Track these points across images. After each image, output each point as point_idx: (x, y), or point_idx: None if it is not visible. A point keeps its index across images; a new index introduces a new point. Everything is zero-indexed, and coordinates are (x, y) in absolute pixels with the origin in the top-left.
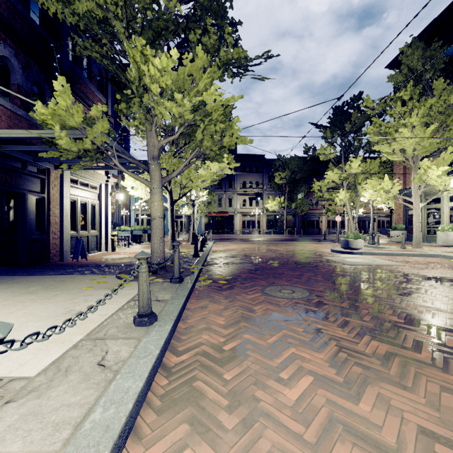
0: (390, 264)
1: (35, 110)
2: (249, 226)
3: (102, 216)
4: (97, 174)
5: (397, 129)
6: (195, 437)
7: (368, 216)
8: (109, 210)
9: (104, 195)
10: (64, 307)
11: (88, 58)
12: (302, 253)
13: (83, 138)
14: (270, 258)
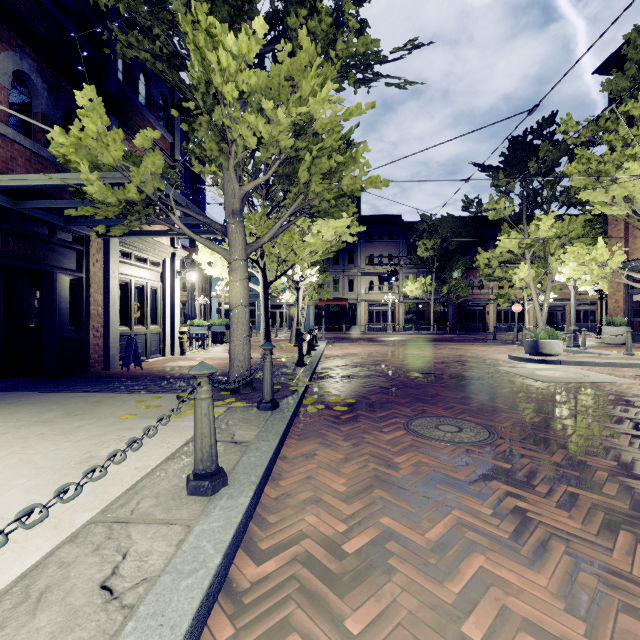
0: (615, 381)
1: (49, 138)
2: (378, 320)
3: (167, 305)
4: (159, 244)
5: (619, 164)
6: None
7: (561, 304)
8: (176, 296)
9: (169, 274)
10: (84, 451)
11: (146, 77)
12: (463, 360)
13: (125, 183)
14: (413, 369)
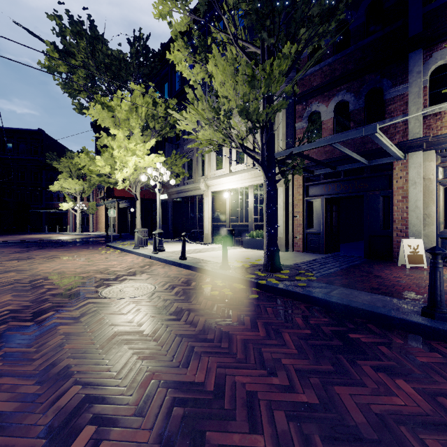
0: None
1: None
2: None
3: None
4: None
5: None
6: (142, 261)
7: None
8: None
9: None
10: None
11: None
12: None
13: None
14: None
